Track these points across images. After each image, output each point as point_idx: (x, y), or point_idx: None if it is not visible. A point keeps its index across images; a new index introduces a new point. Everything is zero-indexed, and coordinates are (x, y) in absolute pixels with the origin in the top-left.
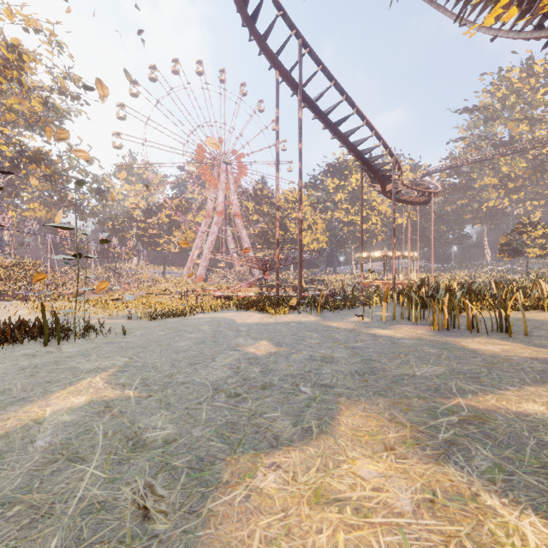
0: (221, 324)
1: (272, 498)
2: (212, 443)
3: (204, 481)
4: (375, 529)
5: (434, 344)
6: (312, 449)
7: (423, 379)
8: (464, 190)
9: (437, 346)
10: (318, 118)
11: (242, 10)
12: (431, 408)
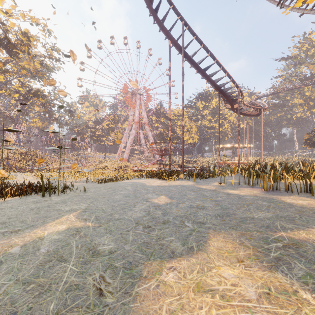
0: (138, 186)
1: (172, 287)
2: (136, 254)
3: (132, 275)
4: (234, 309)
5: (265, 199)
6: (194, 259)
7: (259, 220)
8: (281, 107)
9: (267, 200)
10: (193, 67)
11: (149, 6)
12: (265, 237)
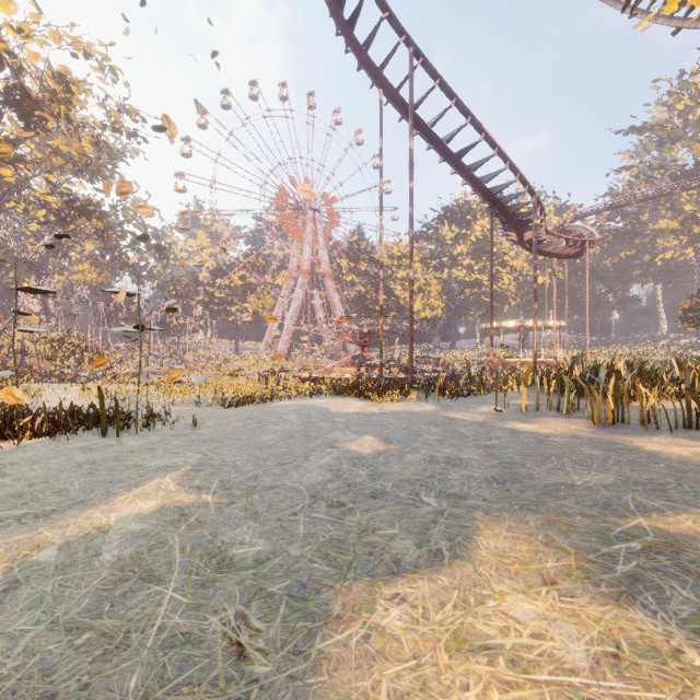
0: (312, 414)
1: (399, 641)
2: (315, 566)
3: (309, 614)
4: (540, 690)
5: (596, 444)
6: (444, 578)
7: (586, 491)
8: (630, 237)
9: (601, 446)
10: (433, 148)
11: (337, 14)
12: (602, 529)
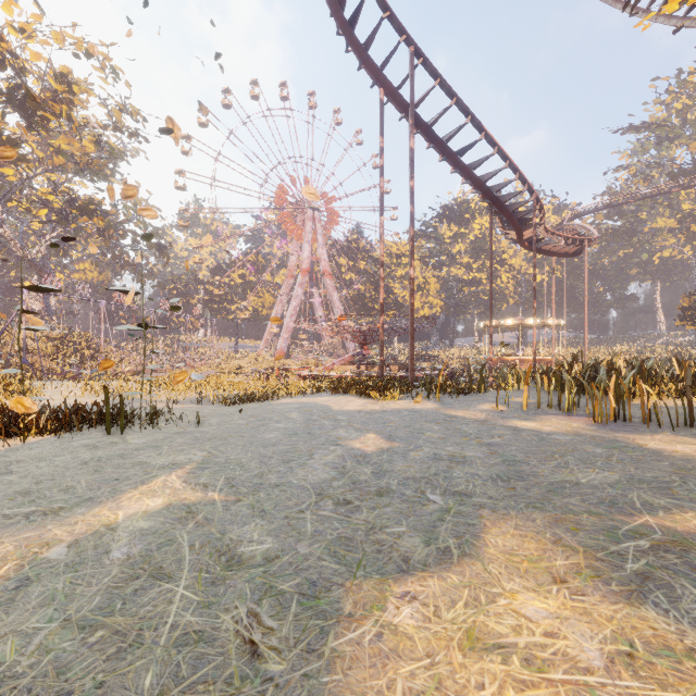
0: (314, 412)
1: (412, 639)
2: (325, 564)
3: (321, 612)
4: (556, 689)
5: (599, 442)
6: (454, 576)
7: (591, 489)
8: (628, 236)
9: (604, 444)
10: (433, 147)
11: (338, 14)
12: (609, 527)
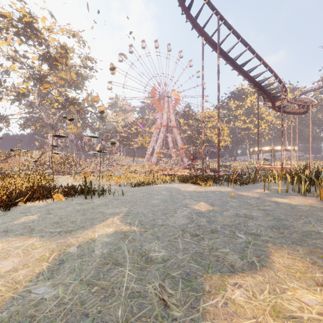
0: (172, 191)
1: (243, 307)
2: (191, 264)
3: (194, 288)
4: None
5: None
6: (259, 277)
7: None
8: None
9: None
10: (228, 63)
11: (182, 4)
12: None
